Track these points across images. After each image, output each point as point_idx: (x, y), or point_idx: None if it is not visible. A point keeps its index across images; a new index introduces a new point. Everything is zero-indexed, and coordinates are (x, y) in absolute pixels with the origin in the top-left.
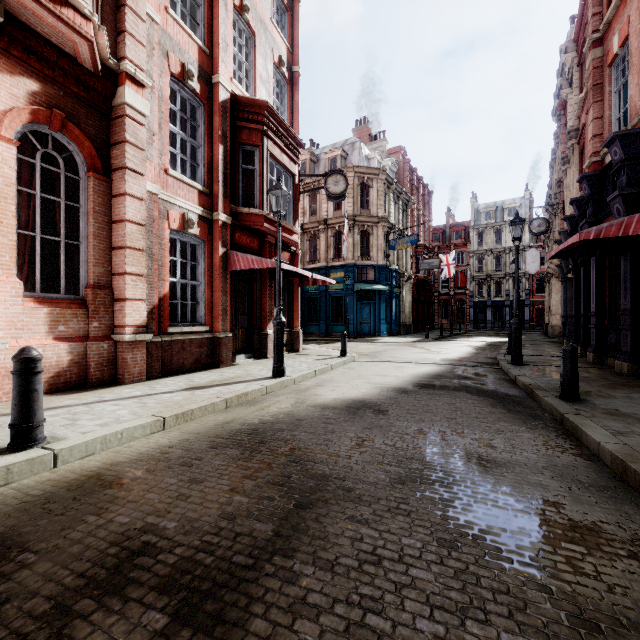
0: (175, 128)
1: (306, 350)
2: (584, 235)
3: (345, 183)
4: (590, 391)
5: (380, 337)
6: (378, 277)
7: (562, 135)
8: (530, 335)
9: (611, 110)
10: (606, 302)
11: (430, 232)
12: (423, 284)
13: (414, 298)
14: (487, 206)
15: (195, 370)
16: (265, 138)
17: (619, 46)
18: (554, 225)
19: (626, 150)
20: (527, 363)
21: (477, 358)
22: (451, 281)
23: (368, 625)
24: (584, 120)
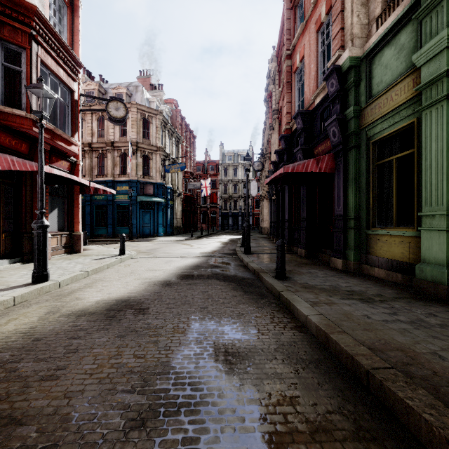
0: None
1: (88, 251)
2: (286, 169)
3: (125, 110)
4: (290, 270)
5: (158, 237)
6: (157, 192)
7: (269, 113)
8: (253, 233)
9: (295, 99)
10: (293, 213)
11: (194, 164)
12: (190, 199)
13: (184, 209)
14: (229, 152)
15: None
16: (34, 43)
17: (299, 61)
18: (265, 167)
19: (304, 122)
20: (253, 252)
21: (224, 250)
22: (208, 198)
23: None
24: (281, 104)
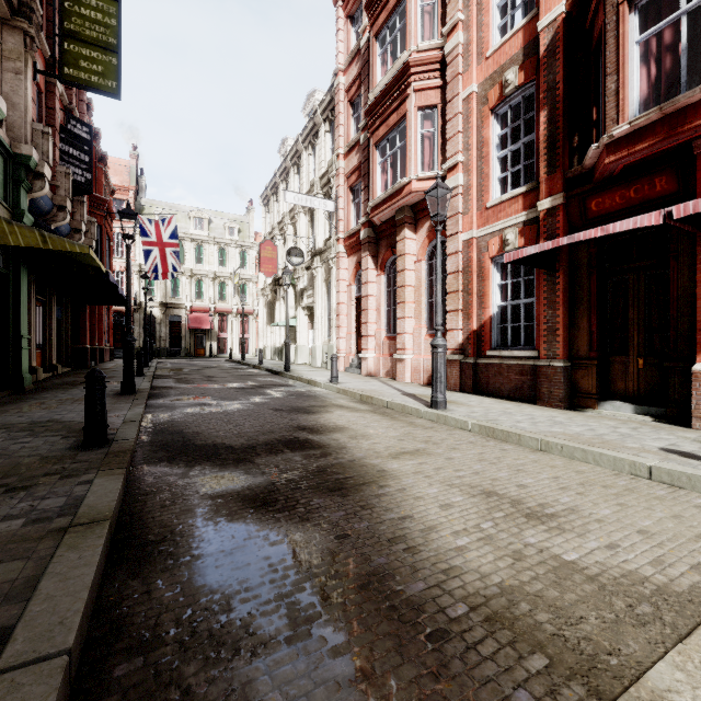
0: (503, 152)
1: None
2: None
3: None
4: (2, 477)
5: None
6: None
7: None
8: None
9: None
10: None
11: None
12: None
13: None
14: None
15: (514, 399)
16: None
17: None
18: None
19: None
20: None
21: None
22: None
23: (219, 390)
24: None
